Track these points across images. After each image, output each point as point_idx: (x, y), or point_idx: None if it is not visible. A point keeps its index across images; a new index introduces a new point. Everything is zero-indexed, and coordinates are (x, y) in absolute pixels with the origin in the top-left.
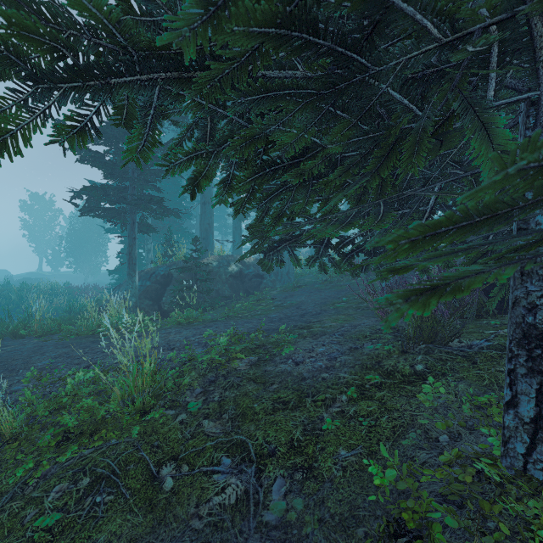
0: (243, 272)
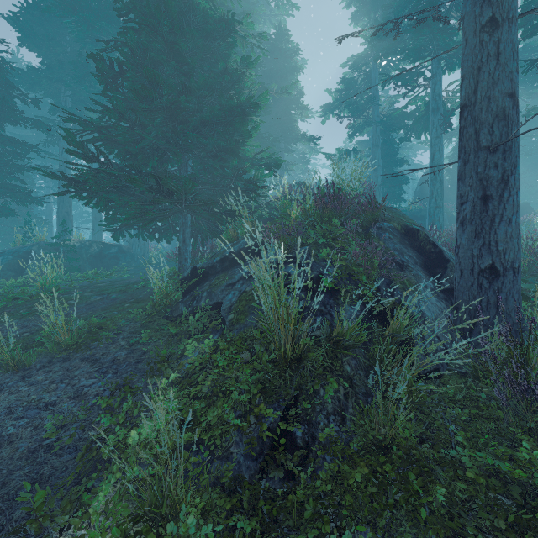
0: (104, 253)
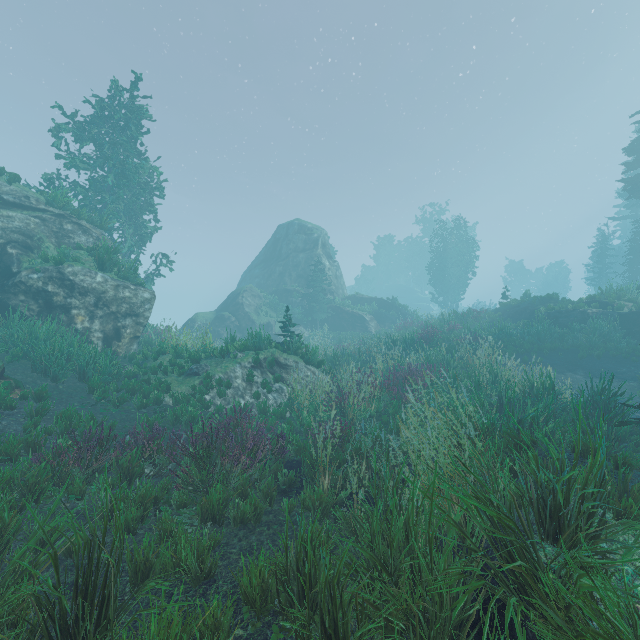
0: None
